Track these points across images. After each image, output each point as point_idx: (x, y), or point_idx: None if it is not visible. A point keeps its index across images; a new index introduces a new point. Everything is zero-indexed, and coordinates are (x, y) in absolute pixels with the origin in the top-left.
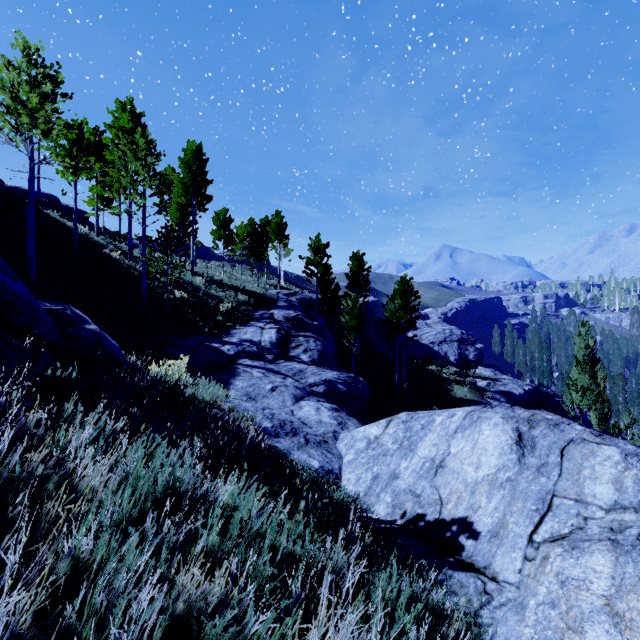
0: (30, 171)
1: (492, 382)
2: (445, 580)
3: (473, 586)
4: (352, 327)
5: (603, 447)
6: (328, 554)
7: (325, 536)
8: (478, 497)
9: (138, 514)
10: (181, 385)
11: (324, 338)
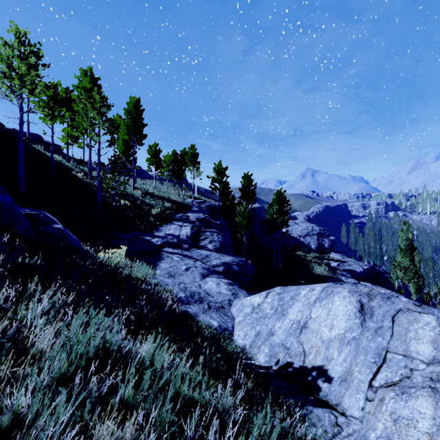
0: (20, 117)
1: (341, 263)
2: (307, 414)
3: (328, 419)
4: (243, 225)
5: (423, 315)
6: (219, 398)
7: (219, 380)
8: (331, 351)
9: (74, 370)
10: (120, 267)
11: (224, 233)
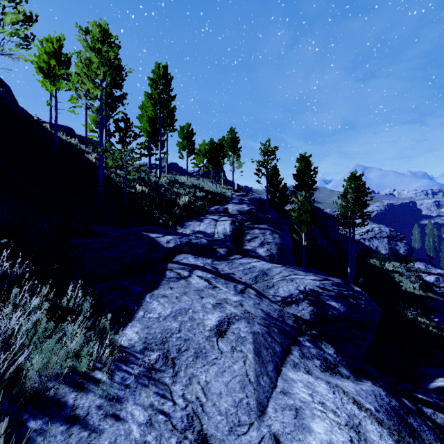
0: None
1: (440, 277)
2: None
3: None
4: (303, 221)
5: None
6: None
7: None
8: None
9: None
10: None
11: (281, 230)
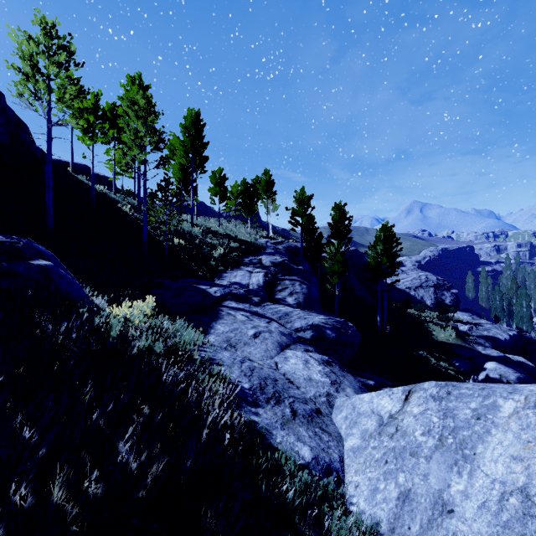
0: (48, 132)
1: (474, 327)
2: None
3: None
4: (335, 272)
5: None
6: None
7: None
8: None
9: None
10: (128, 336)
11: (309, 282)
